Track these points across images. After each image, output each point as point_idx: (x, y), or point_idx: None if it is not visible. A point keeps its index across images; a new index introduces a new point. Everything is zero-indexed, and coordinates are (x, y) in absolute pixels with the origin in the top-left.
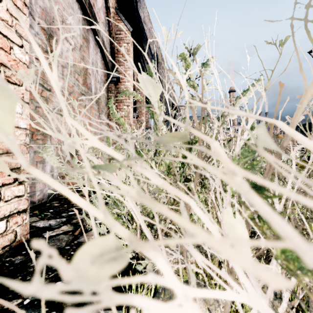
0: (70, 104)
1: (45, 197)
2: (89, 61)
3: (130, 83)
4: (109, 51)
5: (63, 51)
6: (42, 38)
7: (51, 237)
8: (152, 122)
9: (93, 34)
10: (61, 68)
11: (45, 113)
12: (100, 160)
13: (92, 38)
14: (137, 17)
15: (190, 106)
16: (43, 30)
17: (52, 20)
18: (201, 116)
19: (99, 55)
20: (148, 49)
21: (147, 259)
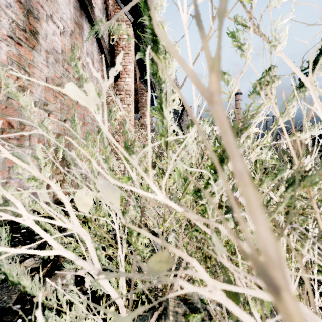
0: (57, 98)
1: None
2: (83, 51)
3: (131, 80)
4: (107, 42)
5: (48, 33)
6: (17, 12)
7: (0, 283)
8: (147, 53)
9: (88, 21)
10: (45, 54)
11: (21, 107)
12: (32, 166)
13: (87, 25)
14: (139, 7)
15: None
16: (18, 2)
17: None
18: None
19: (95, 46)
20: (151, 43)
21: None
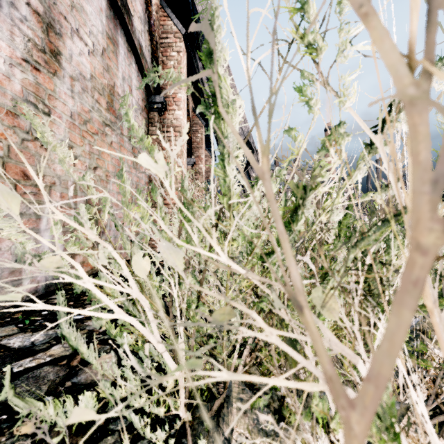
0: (85, 139)
1: (40, 288)
2: (118, 75)
3: (182, 112)
4: (150, 62)
5: (73, 53)
6: (35, 28)
7: (25, 373)
8: (211, 122)
9: (125, 35)
10: (69, 81)
11: (40, 151)
12: (87, 228)
13: (123, 40)
14: (193, 13)
15: (363, 15)
16: (36, 15)
17: (52, 1)
18: (427, 32)
19: (133, 67)
20: None
21: (203, 438)
